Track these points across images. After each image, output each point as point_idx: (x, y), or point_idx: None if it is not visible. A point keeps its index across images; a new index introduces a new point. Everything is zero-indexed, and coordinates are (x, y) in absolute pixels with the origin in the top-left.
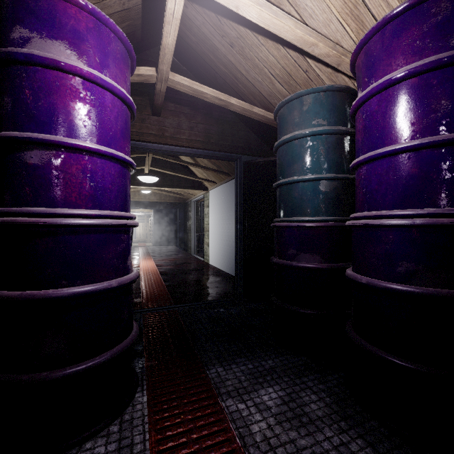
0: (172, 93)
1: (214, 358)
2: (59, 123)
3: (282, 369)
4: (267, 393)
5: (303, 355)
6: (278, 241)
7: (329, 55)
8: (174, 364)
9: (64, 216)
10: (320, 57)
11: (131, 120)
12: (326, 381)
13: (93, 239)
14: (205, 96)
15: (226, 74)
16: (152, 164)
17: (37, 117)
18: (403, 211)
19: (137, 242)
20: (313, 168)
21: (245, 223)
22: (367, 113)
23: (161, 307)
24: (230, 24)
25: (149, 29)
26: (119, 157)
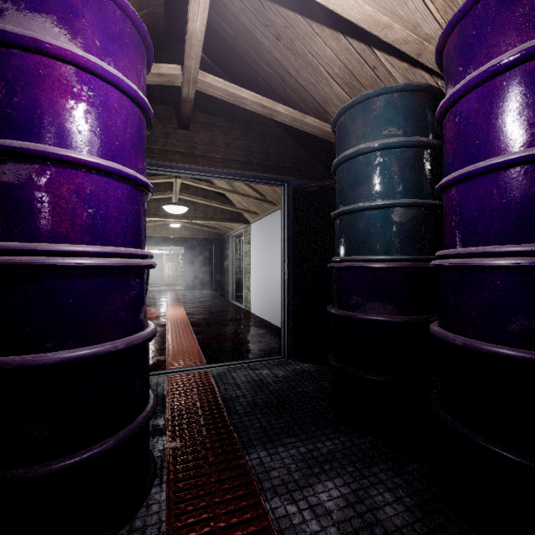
0: (204, 102)
1: (256, 438)
2: (44, 126)
3: (345, 455)
4: (326, 489)
5: (372, 434)
6: (337, 286)
7: (407, 41)
8: (203, 445)
9: (50, 254)
10: (395, 45)
11: (147, 129)
12: (404, 473)
13: (91, 285)
14: (244, 103)
15: (271, 76)
16: (182, 192)
17: (13, 118)
18: (519, 247)
19: (165, 285)
20: (384, 192)
21: (295, 263)
22: (461, 114)
23: (190, 367)
24: (276, 9)
25: (174, 20)
26: (128, 175)
